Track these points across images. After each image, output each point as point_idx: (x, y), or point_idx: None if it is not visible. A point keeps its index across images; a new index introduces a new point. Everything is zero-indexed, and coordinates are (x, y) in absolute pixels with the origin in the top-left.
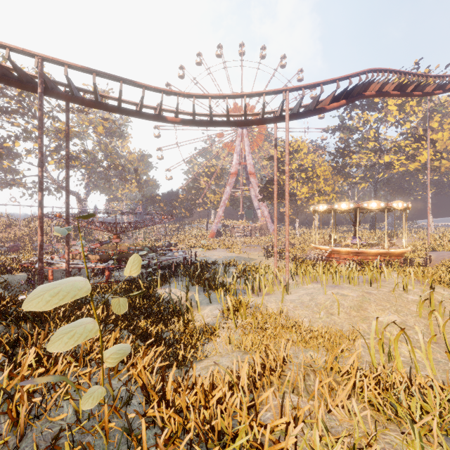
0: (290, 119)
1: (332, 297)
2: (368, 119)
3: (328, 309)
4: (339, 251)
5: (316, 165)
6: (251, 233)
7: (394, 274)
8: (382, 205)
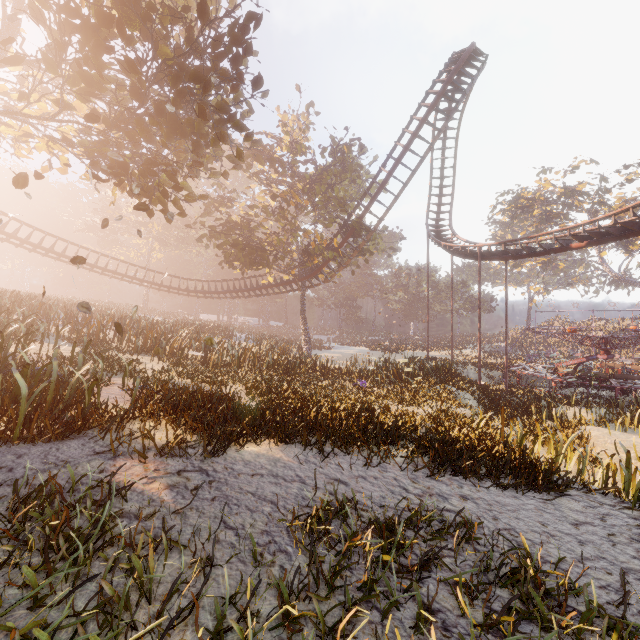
0: None
1: None
2: None
3: None
4: None
5: None
6: None
7: None
8: None
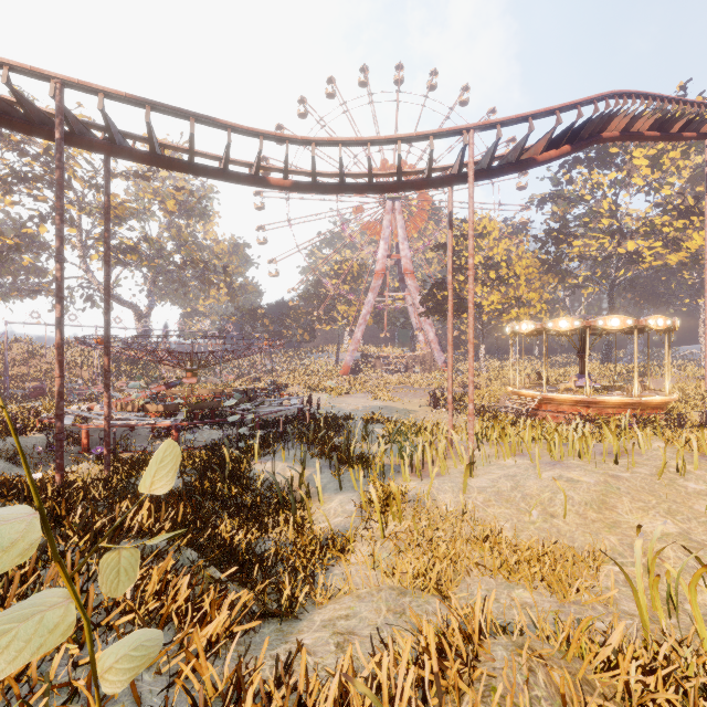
0: (475, 178)
1: (551, 483)
2: (600, 182)
3: (546, 505)
4: (555, 399)
5: (514, 258)
6: (407, 368)
7: (655, 442)
8: (630, 323)
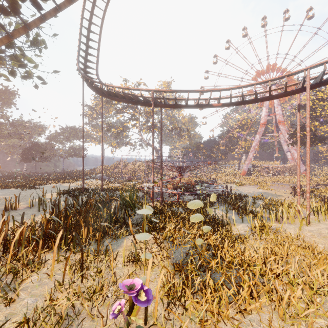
0: (312, 88)
1: None
2: None
3: None
4: None
5: None
6: (280, 173)
7: None
8: None
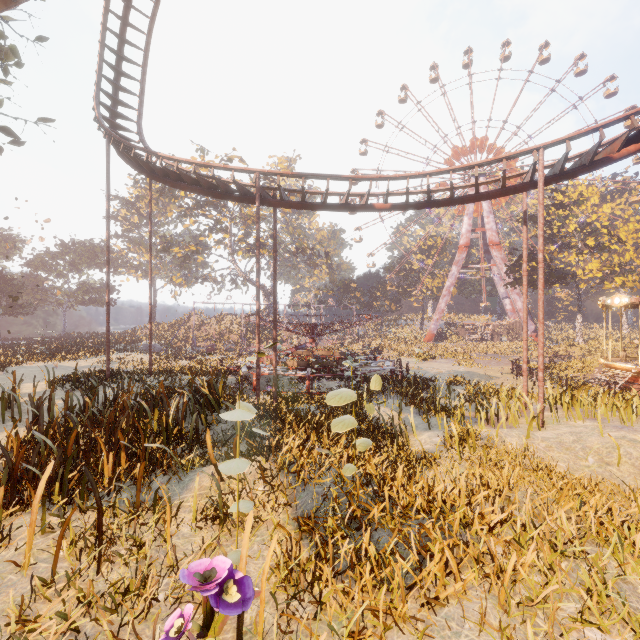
0: (547, 183)
1: (612, 441)
2: None
3: (603, 456)
4: None
5: (617, 223)
6: (492, 336)
7: None
8: None
